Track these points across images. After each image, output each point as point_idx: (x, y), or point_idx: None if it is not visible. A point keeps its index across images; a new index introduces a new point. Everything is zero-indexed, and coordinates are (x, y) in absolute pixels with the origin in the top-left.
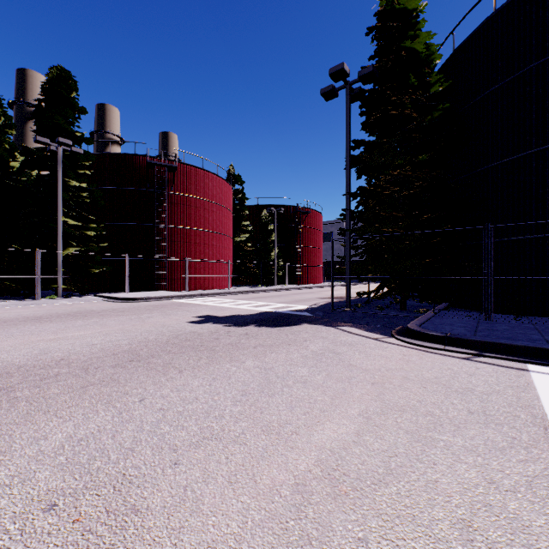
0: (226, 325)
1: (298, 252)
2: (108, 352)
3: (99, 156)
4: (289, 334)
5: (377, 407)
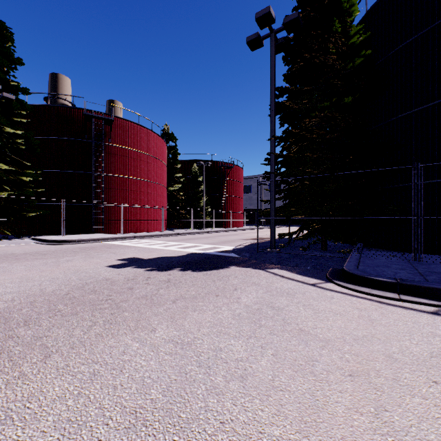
0: (147, 269)
1: (224, 201)
2: None
3: (38, 107)
4: (216, 279)
5: None
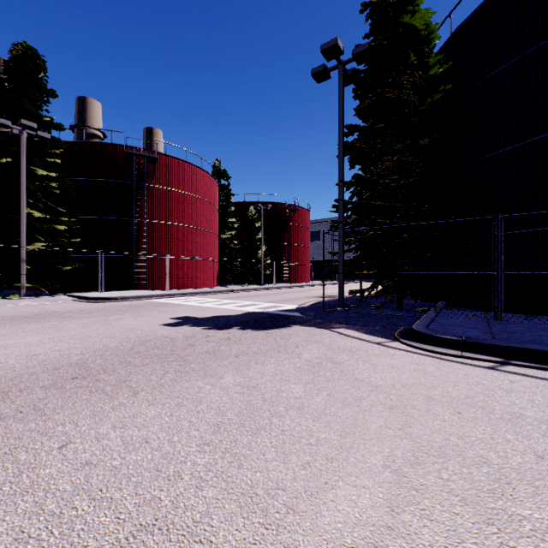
0: (205, 328)
1: (286, 250)
2: (48, 366)
3: (72, 145)
4: (278, 338)
5: (405, 449)
